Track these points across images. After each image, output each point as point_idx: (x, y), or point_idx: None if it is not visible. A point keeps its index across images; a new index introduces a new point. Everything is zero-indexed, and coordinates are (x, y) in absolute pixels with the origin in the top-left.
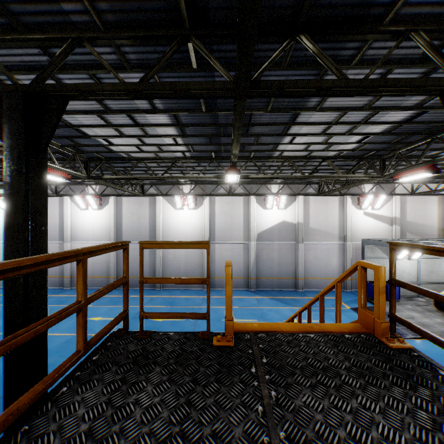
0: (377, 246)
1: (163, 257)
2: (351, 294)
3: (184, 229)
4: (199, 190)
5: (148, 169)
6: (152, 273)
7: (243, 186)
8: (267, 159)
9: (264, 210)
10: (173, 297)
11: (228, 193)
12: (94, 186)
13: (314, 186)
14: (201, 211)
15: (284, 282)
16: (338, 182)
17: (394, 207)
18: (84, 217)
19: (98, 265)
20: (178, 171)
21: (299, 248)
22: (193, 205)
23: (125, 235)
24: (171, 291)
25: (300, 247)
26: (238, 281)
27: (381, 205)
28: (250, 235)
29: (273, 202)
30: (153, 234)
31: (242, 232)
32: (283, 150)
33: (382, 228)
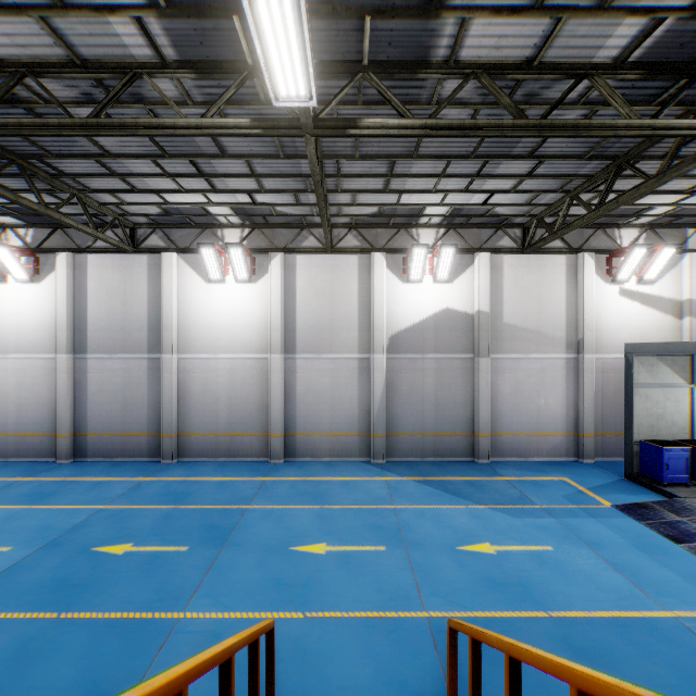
0: (660, 360)
1: (179, 388)
2: (597, 469)
3: (228, 326)
4: (260, 240)
5: (100, 148)
6: (154, 426)
7: (357, 231)
8: (413, 75)
9: (405, 285)
10: (191, 480)
11: (325, 246)
12: (23, 229)
13: (513, 232)
14: (265, 288)
15: (449, 442)
16: (581, 204)
17: (685, 277)
18: (1, 300)
19: (33, 408)
20: (184, 158)
21: (481, 367)
22: (245, 270)
23: (94, 340)
24: (195, 466)
25: (484, 365)
26: (346, 441)
27: (659, 273)
28: (372, 339)
29: (425, 265)
30: (157, 337)
31: (356, 332)
32: (467, 9)
33: (659, 324)
